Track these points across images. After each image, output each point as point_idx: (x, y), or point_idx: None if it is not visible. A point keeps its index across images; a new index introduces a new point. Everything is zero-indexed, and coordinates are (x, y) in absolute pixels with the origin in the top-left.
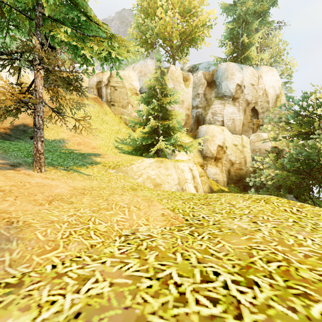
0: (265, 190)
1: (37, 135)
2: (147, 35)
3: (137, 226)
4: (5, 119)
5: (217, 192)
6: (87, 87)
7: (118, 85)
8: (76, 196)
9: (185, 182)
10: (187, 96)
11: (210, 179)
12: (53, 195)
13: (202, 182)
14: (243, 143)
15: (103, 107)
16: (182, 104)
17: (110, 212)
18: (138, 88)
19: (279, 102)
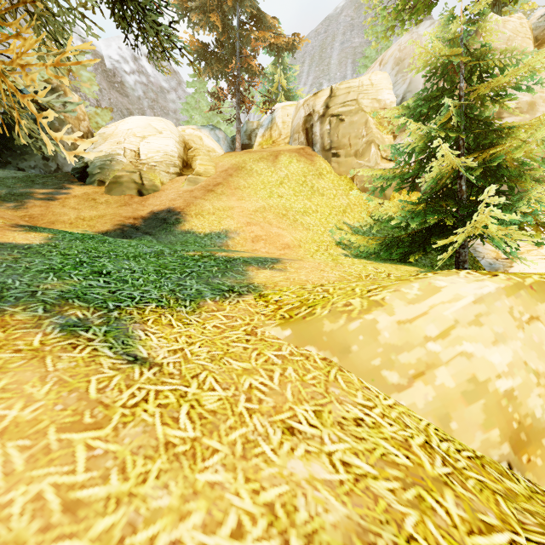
0: None
1: None
2: None
3: None
4: (146, 204)
5: None
6: (289, 135)
7: (346, 110)
8: None
9: None
10: None
11: None
12: None
13: None
14: None
15: (315, 163)
16: (532, 112)
17: None
18: (392, 104)
19: None
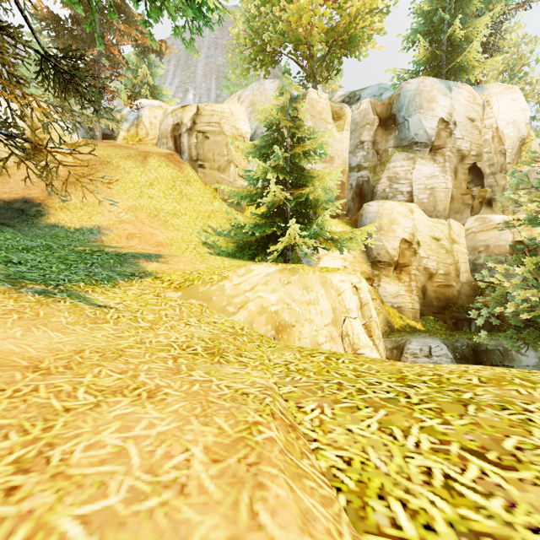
0: (514, 332)
1: None
2: (264, 35)
3: None
4: None
5: (401, 331)
6: (157, 137)
7: (211, 130)
8: None
9: (346, 318)
10: (341, 147)
11: (386, 306)
12: None
13: None
14: (453, 234)
15: (183, 170)
16: (331, 162)
17: None
18: (247, 134)
19: (526, 153)
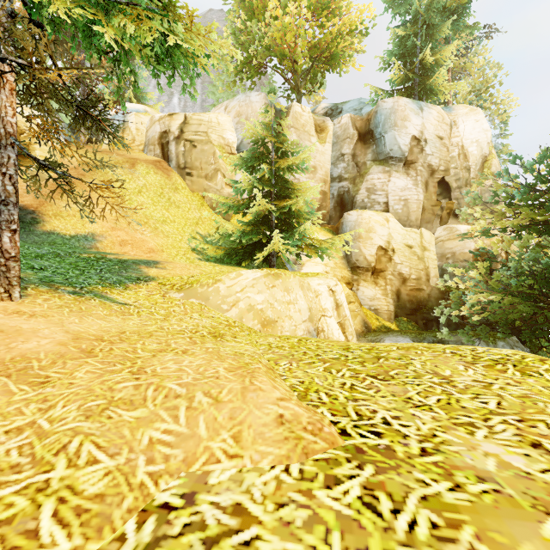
0: (469, 329)
1: (2, 216)
2: (250, 49)
3: (206, 462)
4: None
5: (377, 331)
6: (144, 143)
7: (198, 139)
8: (66, 361)
9: (323, 316)
10: (323, 159)
11: (364, 308)
12: (4, 361)
13: (350, 313)
14: (424, 242)
15: (171, 178)
16: (314, 173)
17: (138, 413)
18: (234, 144)
19: (488, 169)
